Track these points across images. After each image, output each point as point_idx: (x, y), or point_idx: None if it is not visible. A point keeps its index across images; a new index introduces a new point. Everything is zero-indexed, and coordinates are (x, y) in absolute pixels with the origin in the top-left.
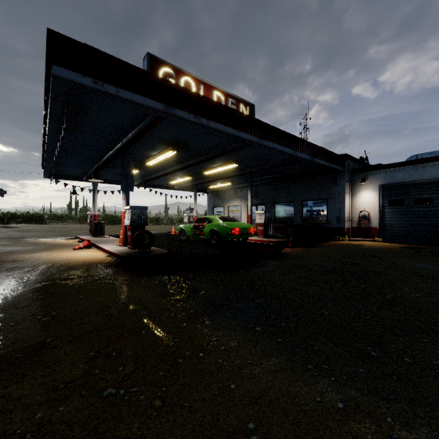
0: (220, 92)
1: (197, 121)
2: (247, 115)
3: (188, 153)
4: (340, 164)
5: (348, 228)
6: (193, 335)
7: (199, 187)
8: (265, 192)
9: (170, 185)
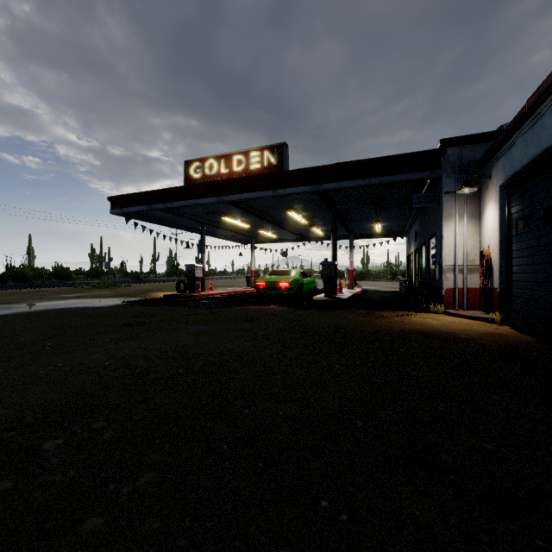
0: (241, 154)
1: (165, 206)
2: (202, 183)
3: (243, 214)
4: (419, 168)
5: (462, 288)
6: (46, 308)
7: (378, 232)
8: (418, 229)
9: (341, 235)
